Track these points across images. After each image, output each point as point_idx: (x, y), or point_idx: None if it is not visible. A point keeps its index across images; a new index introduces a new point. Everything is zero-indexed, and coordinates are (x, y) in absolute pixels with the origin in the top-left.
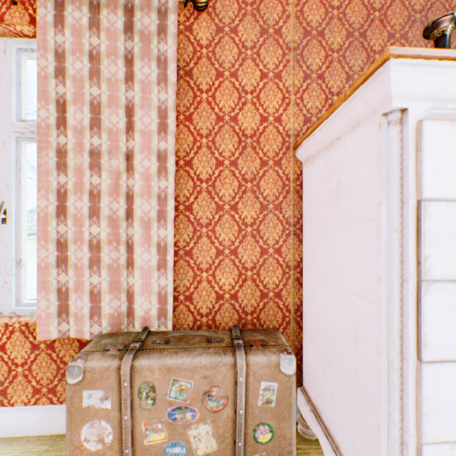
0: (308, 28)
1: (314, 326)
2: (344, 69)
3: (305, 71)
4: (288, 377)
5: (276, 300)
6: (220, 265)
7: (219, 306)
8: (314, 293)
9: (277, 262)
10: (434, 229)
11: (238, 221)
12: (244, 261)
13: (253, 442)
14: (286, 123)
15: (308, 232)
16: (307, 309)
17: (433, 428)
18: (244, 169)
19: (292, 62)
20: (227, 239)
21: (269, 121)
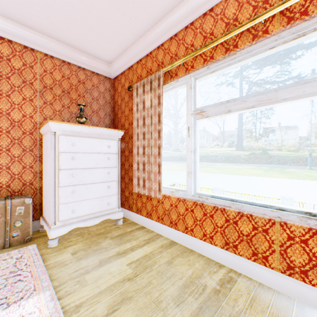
0: (46, 85)
1: (44, 191)
2: (62, 103)
3: (45, 101)
4: (29, 204)
5: (31, 186)
6: (1, 173)
7: (0, 190)
8: (44, 180)
9: (31, 171)
10: (62, 158)
11: (11, 155)
12: (14, 171)
13: (14, 227)
14: (36, 119)
15: (44, 160)
16: (43, 187)
17: (62, 200)
18: (14, 134)
19: (39, 96)
20: (5, 163)
21: (28, 117)
